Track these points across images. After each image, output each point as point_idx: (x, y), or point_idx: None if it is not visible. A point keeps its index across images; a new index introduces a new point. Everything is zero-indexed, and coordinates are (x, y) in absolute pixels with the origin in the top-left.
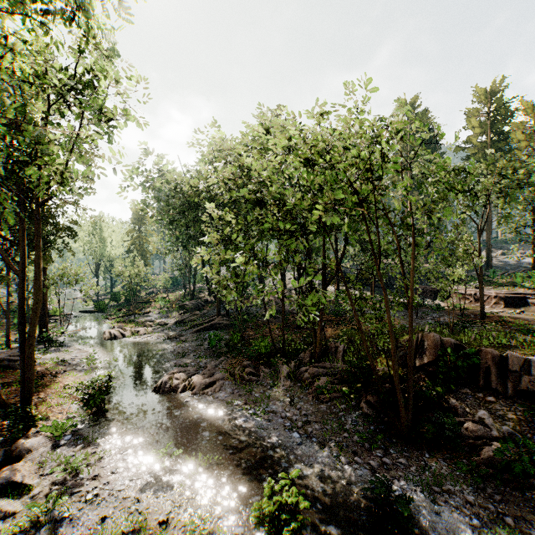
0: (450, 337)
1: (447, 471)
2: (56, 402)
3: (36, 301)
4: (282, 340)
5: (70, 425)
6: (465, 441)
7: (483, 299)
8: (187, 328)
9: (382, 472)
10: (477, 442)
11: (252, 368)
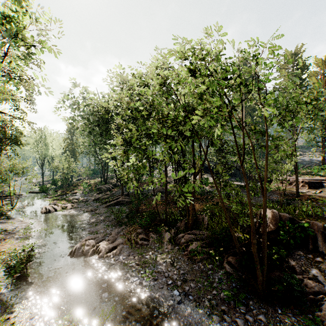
0: (281, 211)
1: None
2: None
3: None
4: (165, 214)
5: None
6: (306, 296)
7: (298, 184)
8: (101, 204)
9: None
10: (315, 297)
11: (144, 234)
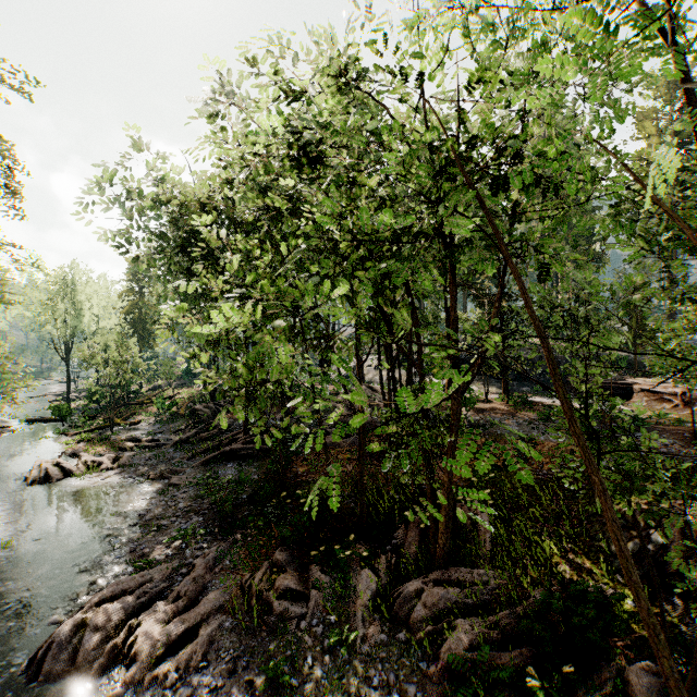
0: None
1: None
2: None
3: None
4: (360, 504)
5: None
6: None
7: None
8: (191, 456)
9: None
10: None
11: (294, 570)
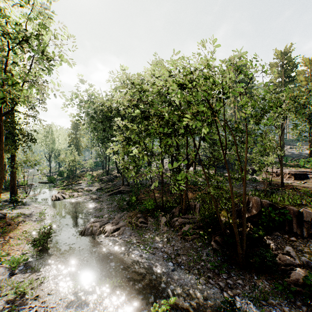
0: (264, 198)
1: (269, 288)
2: (16, 243)
3: (0, 178)
4: (162, 201)
5: (23, 260)
6: (278, 267)
7: (283, 175)
8: (104, 193)
9: (227, 290)
10: (287, 268)
11: (143, 218)
